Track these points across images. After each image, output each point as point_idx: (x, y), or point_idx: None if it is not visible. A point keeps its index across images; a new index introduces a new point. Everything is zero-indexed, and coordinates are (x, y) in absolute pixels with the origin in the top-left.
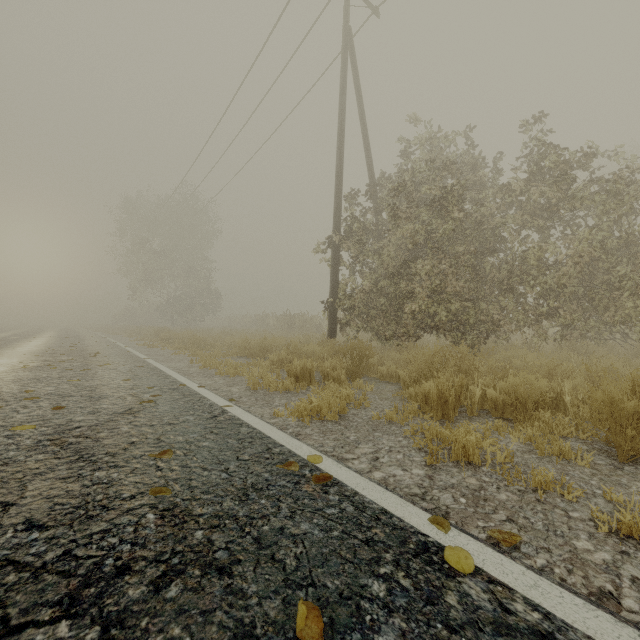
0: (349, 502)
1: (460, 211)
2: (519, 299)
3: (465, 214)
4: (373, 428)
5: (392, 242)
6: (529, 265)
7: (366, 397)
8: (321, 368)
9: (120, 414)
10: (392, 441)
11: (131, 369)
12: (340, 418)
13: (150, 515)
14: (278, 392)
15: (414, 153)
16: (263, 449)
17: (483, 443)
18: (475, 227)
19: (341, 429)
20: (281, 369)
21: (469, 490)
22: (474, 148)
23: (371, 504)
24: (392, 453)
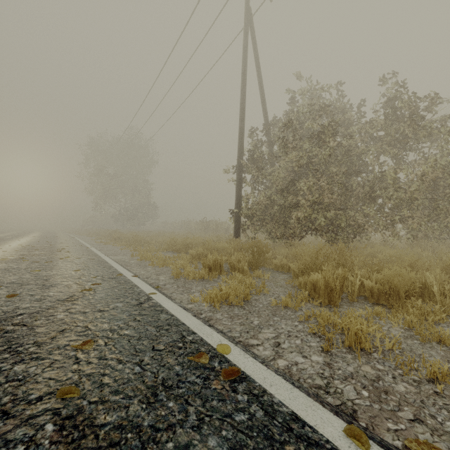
0: (258, 404)
1: (335, 141)
2: (378, 208)
3: (337, 144)
4: (272, 313)
5: (281, 166)
6: (386, 183)
7: (265, 285)
8: (229, 261)
9: (61, 301)
10: (289, 326)
11: (84, 261)
12: (244, 303)
13: (49, 426)
14: (195, 280)
15: (297, 101)
16: (177, 337)
17: (369, 329)
18: (344, 154)
19: (246, 314)
20: (198, 261)
21: (368, 380)
22: (343, 96)
23: (280, 407)
24: (291, 338)
